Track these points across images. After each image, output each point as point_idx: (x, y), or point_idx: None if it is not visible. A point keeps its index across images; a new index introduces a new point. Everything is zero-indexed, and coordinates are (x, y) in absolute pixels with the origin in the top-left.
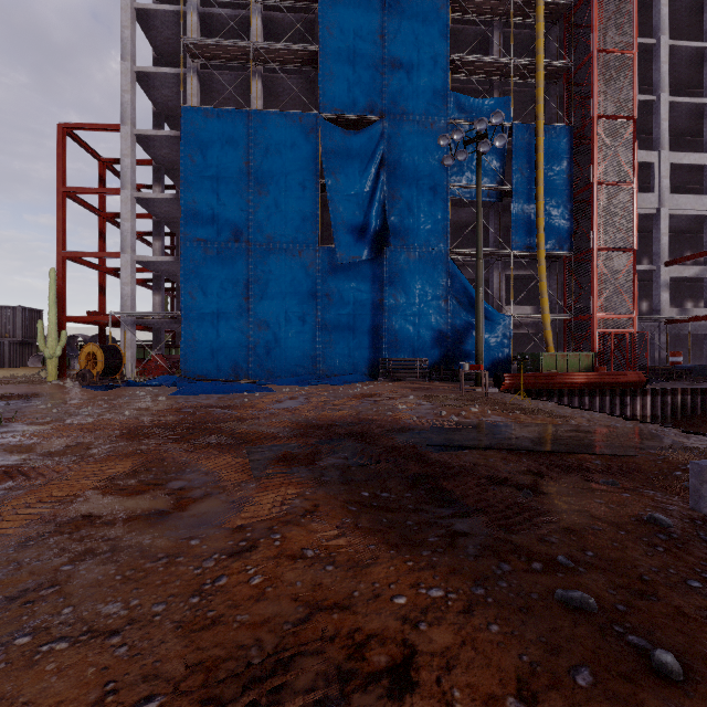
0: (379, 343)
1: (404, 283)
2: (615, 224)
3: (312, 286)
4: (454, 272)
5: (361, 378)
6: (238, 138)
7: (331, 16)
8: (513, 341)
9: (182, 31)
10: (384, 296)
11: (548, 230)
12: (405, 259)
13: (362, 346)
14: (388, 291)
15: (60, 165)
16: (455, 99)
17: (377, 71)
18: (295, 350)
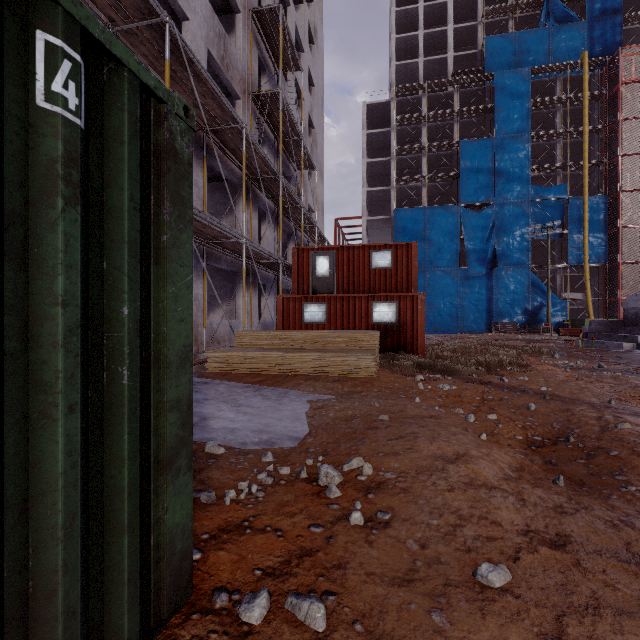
0: (491, 314)
1: (505, 284)
2: (634, 249)
3: (456, 287)
4: (533, 278)
5: (483, 331)
6: (420, 221)
7: (466, 157)
8: (571, 312)
9: (384, 165)
10: (494, 291)
11: (591, 253)
12: (505, 272)
13: (482, 316)
14: (496, 288)
15: (335, 237)
16: (534, 189)
17: (490, 180)
18: (448, 318)
